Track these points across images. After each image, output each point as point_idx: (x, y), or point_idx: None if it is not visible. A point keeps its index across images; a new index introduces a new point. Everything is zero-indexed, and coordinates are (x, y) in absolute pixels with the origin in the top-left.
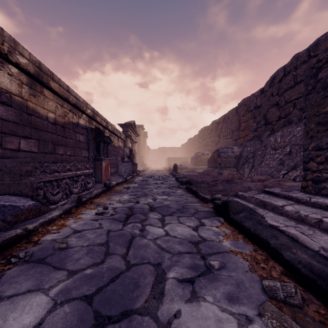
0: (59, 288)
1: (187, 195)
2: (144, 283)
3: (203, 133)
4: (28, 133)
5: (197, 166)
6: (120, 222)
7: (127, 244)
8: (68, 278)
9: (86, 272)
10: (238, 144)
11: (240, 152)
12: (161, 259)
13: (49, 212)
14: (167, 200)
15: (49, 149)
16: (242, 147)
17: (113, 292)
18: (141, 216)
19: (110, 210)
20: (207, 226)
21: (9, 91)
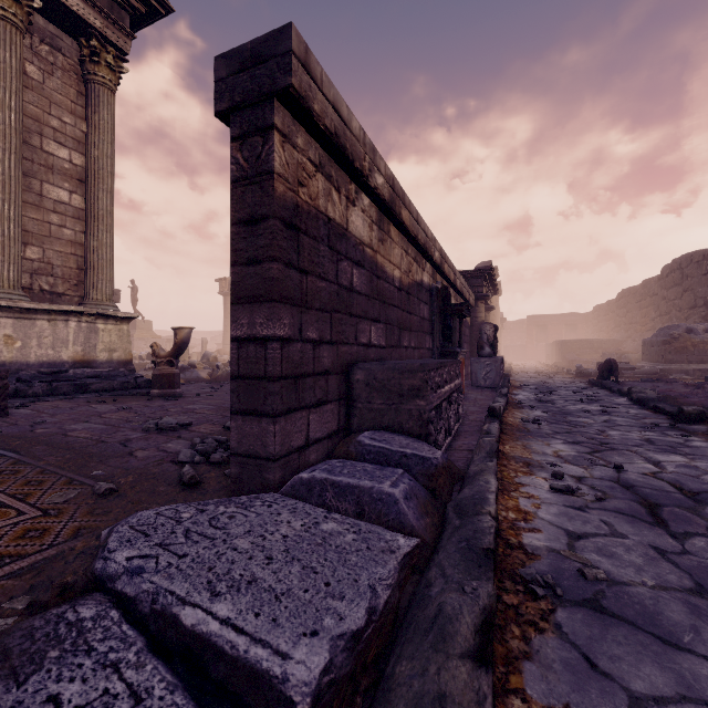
0: None
1: None
2: None
3: (681, 272)
4: (377, 312)
5: (670, 366)
6: (653, 526)
7: None
8: None
9: None
10: None
11: None
12: None
13: (479, 476)
14: (701, 469)
15: (394, 340)
16: None
17: None
18: (692, 516)
19: (572, 482)
20: None
21: (362, 241)
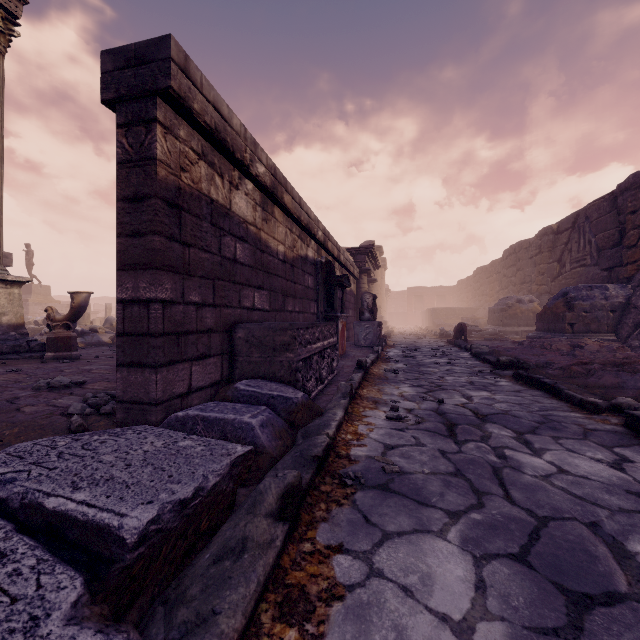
0: (455, 535)
1: (532, 393)
2: (598, 552)
3: (515, 256)
4: (261, 281)
5: (506, 328)
6: (446, 438)
7: (495, 480)
8: (453, 522)
9: (473, 517)
10: (616, 278)
11: (627, 297)
12: (592, 515)
13: (330, 410)
14: (496, 400)
15: (279, 305)
16: (632, 286)
17: (552, 557)
18: (474, 430)
19: (404, 413)
20: (639, 463)
21: (246, 220)
